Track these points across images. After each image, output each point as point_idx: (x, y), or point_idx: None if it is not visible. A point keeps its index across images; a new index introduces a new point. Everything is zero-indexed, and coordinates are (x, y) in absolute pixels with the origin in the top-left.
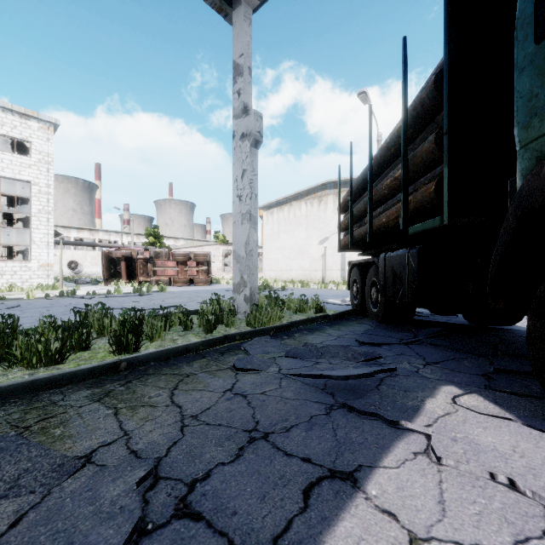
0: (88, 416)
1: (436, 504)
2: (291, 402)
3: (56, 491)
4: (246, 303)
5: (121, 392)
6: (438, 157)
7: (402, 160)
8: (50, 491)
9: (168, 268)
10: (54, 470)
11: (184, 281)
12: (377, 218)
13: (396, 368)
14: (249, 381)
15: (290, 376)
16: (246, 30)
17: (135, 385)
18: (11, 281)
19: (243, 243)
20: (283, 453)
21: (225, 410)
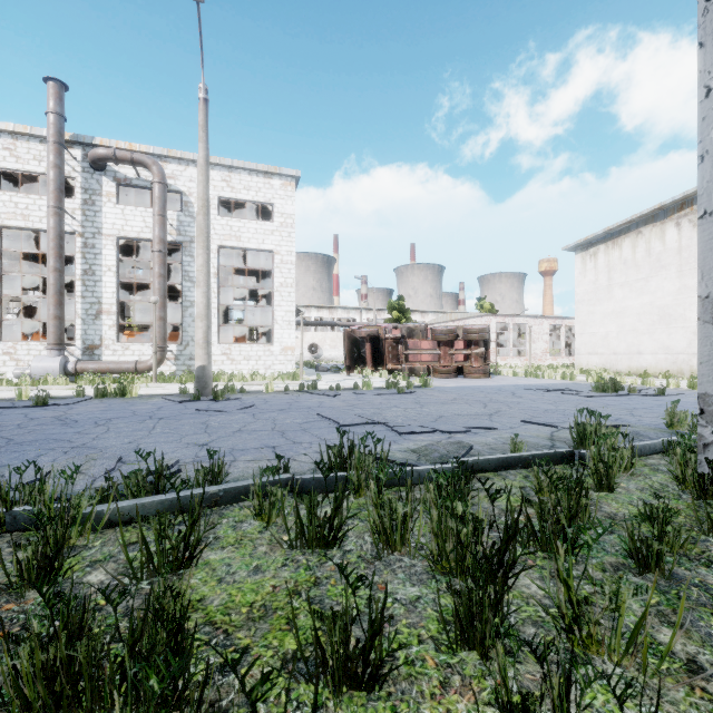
0: None
1: None
2: None
3: None
4: None
5: None
6: None
7: None
8: None
9: (425, 351)
10: None
11: (449, 370)
12: None
13: None
14: None
15: None
16: None
17: None
18: (256, 367)
19: None
20: None
21: None
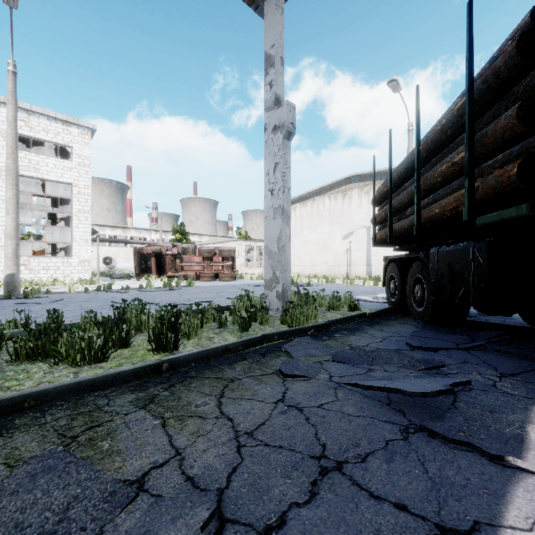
0: (135, 427)
1: None
2: (356, 420)
3: (109, 530)
4: (278, 300)
5: (166, 397)
6: (518, 135)
7: (466, 142)
8: (103, 530)
9: (194, 264)
10: (105, 500)
11: (210, 276)
12: (426, 209)
13: (470, 381)
14: (300, 389)
15: (345, 386)
16: (278, 19)
17: (179, 390)
18: (55, 276)
19: (276, 239)
20: (367, 494)
21: (282, 427)
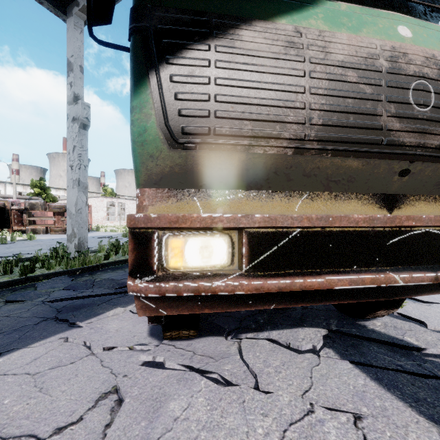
0: None
1: (31, 360)
2: (21, 319)
3: None
4: (76, 250)
5: None
6: None
7: None
8: None
9: (44, 218)
10: None
11: (60, 229)
12: None
13: (125, 291)
14: (8, 308)
15: (46, 303)
16: (77, 36)
17: None
18: None
19: (74, 203)
20: None
21: None
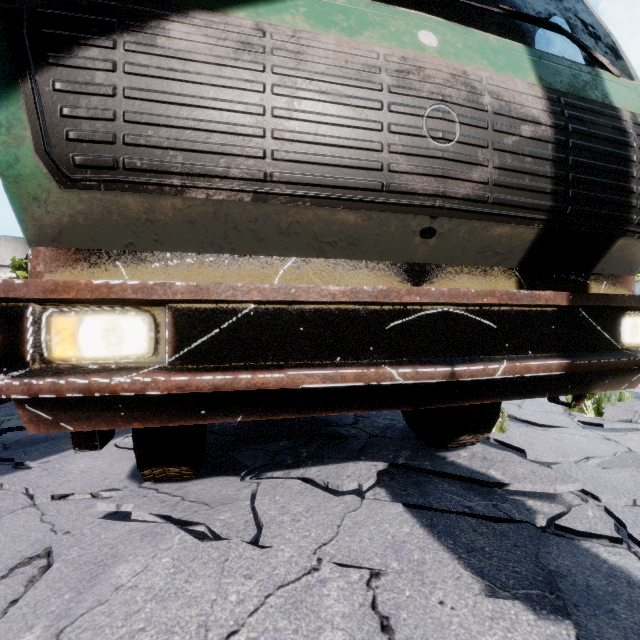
0: None
1: None
2: None
3: None
4: None
5: None
6: None
7: None
8: None
9: None
10: None
11: None
12: None
13: None
14: None
15: None
16: None
17: None
18: None
19: None
20: None
21: None
